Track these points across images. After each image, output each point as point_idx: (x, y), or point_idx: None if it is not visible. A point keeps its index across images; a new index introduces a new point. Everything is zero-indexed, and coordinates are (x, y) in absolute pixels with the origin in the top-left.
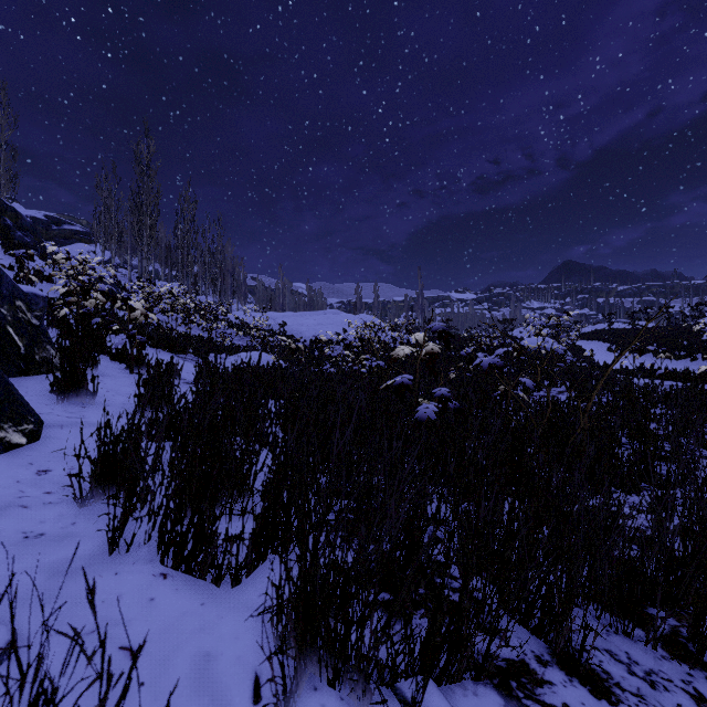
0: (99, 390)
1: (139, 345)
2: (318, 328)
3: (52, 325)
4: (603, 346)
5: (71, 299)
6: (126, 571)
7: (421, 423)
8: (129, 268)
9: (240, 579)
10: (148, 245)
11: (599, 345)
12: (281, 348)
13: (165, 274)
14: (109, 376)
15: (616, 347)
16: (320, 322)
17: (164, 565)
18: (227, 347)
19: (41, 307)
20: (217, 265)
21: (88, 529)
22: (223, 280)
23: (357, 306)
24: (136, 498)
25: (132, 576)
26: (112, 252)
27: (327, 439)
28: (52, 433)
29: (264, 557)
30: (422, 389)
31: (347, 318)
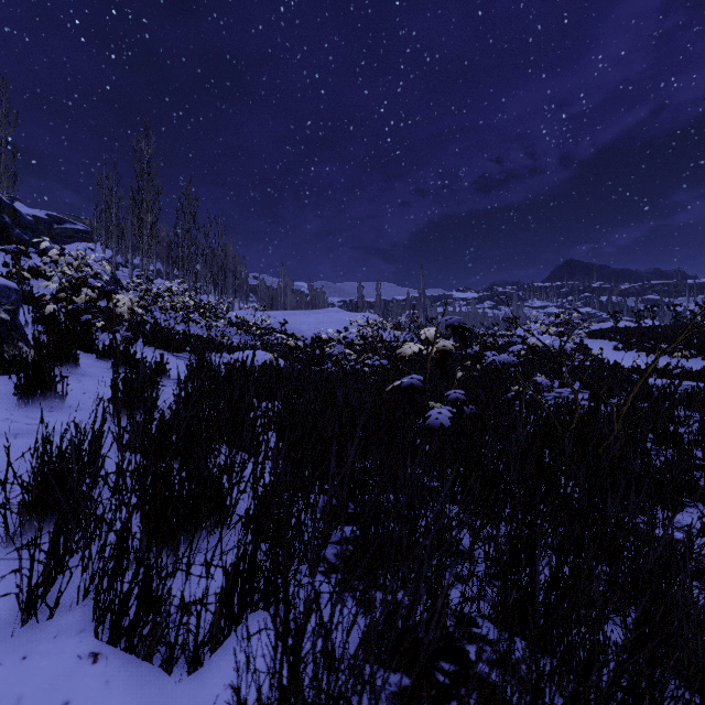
0: (75, 392)
1: (126, 342)
2: (320, 327)
3: (38, 322)
4: (609, 345)
5: (59, 295)
6: (40, 652)
7: (433, 430)
8: (130, 267)
9: (200, 661)
10: (148, 243)
11: (605, 343)
12: (281, 347)
13: (166, 273)
14: (91, 375)
15: (623, 346)
16: (322, 320)
17: (97, 638)
18: (226, 345)
19: (13, 300)
20: (218, 264)
21: (6, 582)
22: (224, 278)
23: (359, 305)
24: (78, 535)
25: (46, 660)
26: (112, 250)
27: (325, 450)
28: (1, 444)
29: (238, 620)
30: (429, 390)
31: (349, 317)
